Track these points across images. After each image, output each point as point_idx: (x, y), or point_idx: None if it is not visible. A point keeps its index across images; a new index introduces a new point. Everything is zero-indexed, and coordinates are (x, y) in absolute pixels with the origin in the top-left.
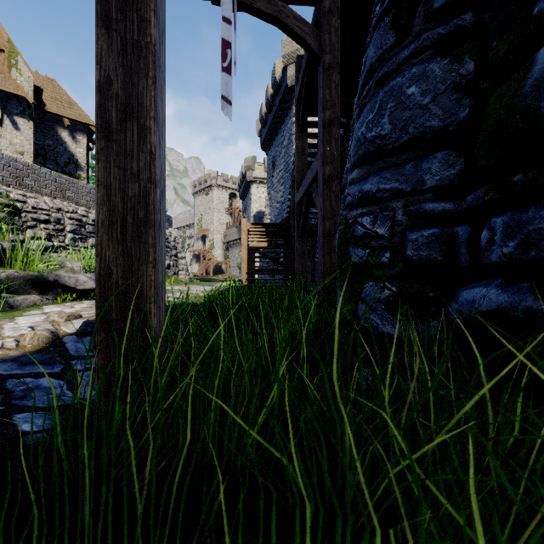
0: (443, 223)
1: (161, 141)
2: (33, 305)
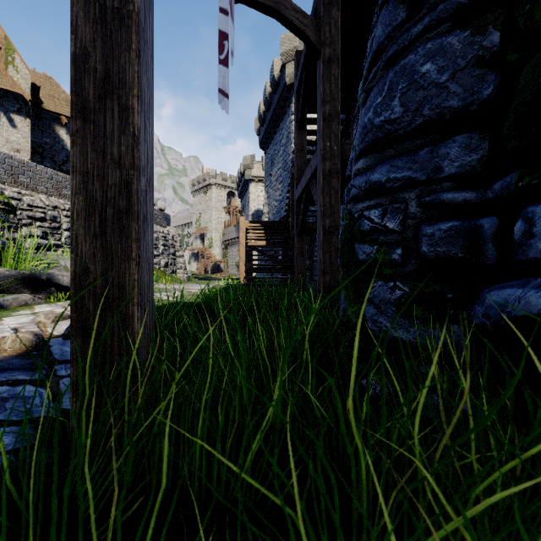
0: (463, 216)
1: (148, 125)
2: (24, 304)
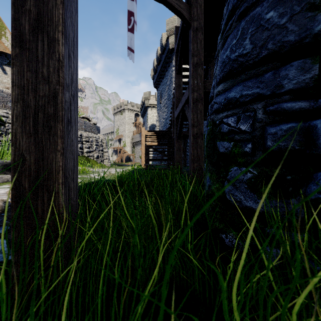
0: (299, 119)
1: (72, 56)
2: (7, 181)
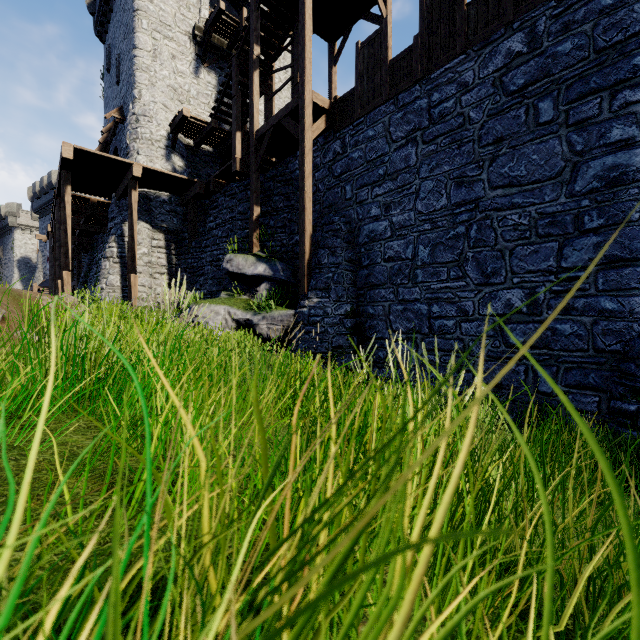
0: None
1: None
2: None
